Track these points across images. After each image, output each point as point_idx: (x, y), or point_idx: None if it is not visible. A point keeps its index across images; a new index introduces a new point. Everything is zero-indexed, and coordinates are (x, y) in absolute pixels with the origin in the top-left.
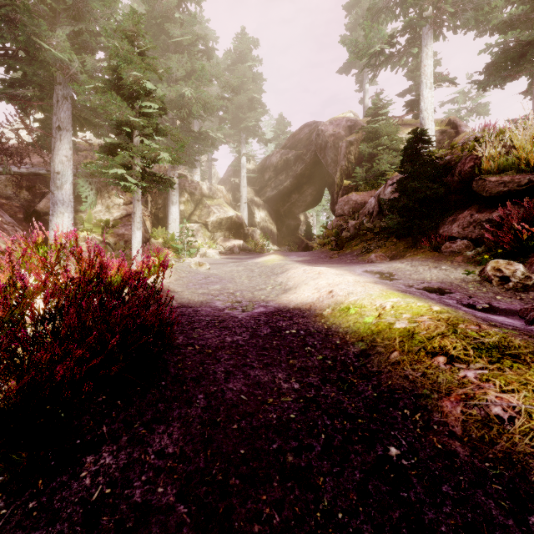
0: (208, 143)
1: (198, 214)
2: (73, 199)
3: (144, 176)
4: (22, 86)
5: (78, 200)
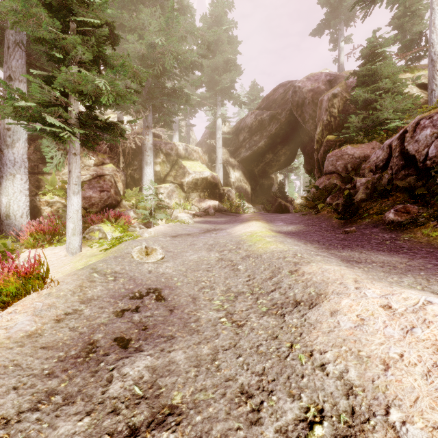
0: (182, 101)
1: (173, 175)
2: (40, 161)
3: (82, 120)
4: None
5: (46, 162)
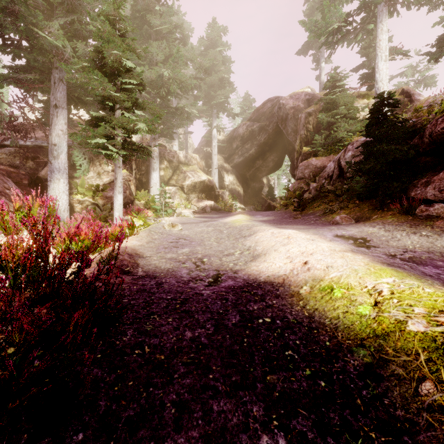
0: (183, 117)
1: (175, 179)
2: (70, 167)
3: (125, 145)
4: (26, 71)
5: (74, 168)
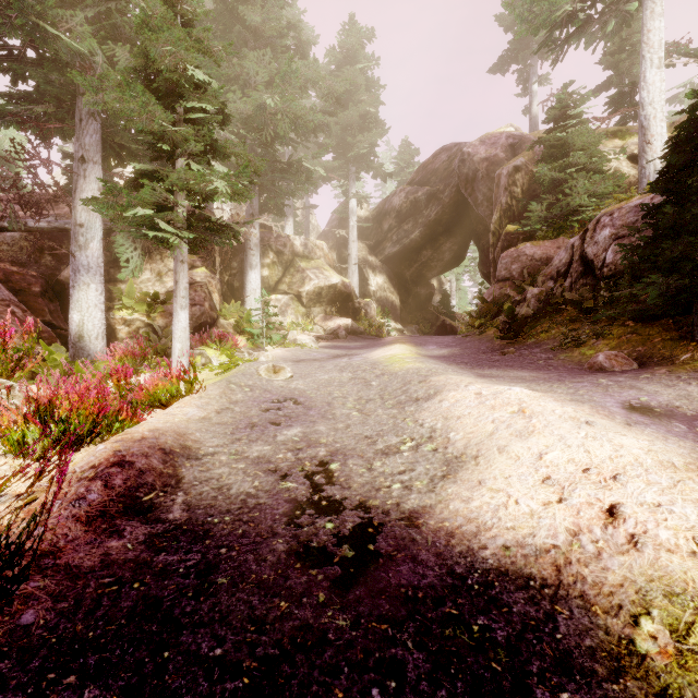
0: (301, 179)
1: (287, 282)
2: (111, 264)
3: (191, 222)
4: (35, 103)
5: (118, 265)
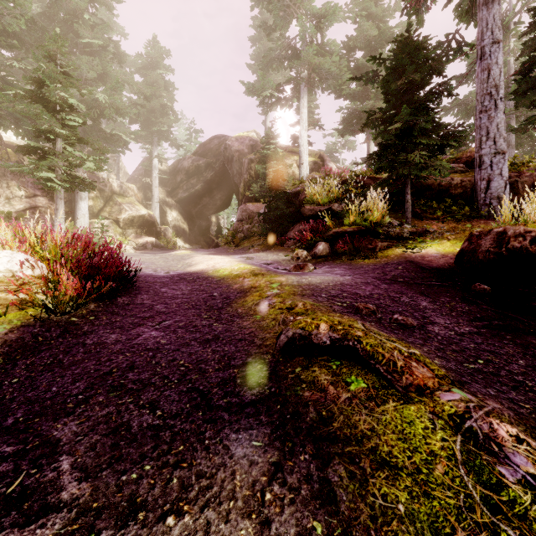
0: (120, 145)
1: (108, 211)
2: None
3: (68, 178)
4: None
5: None
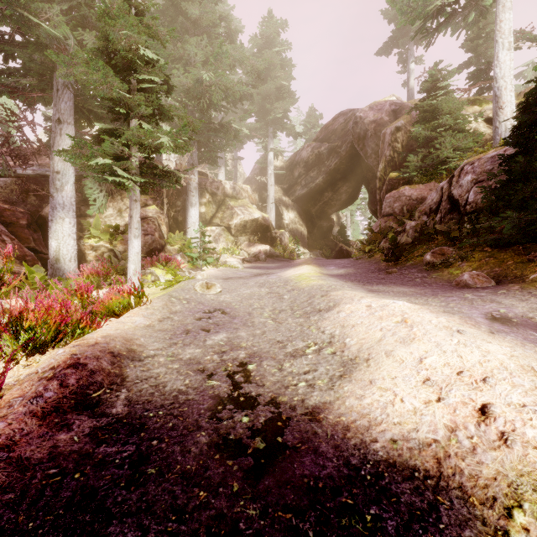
0: (230, 136)
1: (220, 217)
2: (82, 203)
3: (143, 169)
4: (22, 77)
5: (88, 204)
